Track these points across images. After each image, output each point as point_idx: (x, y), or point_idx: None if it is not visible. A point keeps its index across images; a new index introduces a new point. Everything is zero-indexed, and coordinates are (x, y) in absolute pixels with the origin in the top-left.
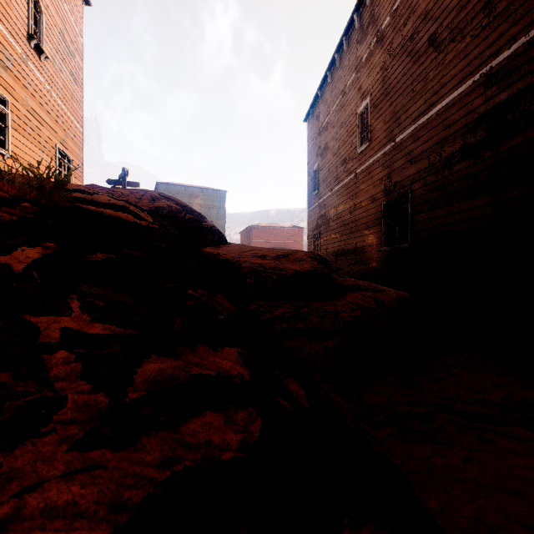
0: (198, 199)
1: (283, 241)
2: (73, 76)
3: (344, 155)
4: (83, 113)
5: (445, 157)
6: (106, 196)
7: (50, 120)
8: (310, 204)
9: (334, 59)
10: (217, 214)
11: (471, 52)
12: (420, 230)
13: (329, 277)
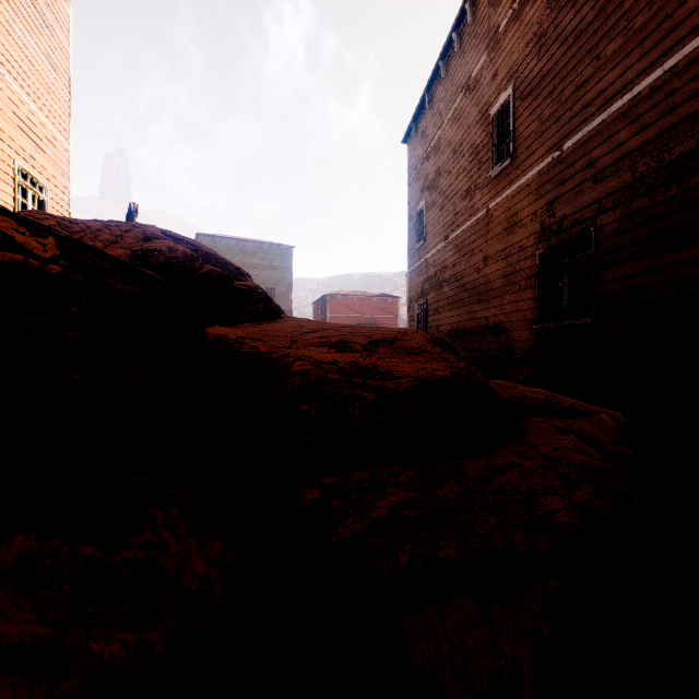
0: (255, 258)
1: (371, 315)
2: (49, 59)
3: (466, 184)
4: (71, 121)
5: (673, 161)
6: None
7: (2, 121)
8: (412, 261)
9: (450, 40)
10: (280, 277)
11: None
12: (613, 295)
13: (488, 390)
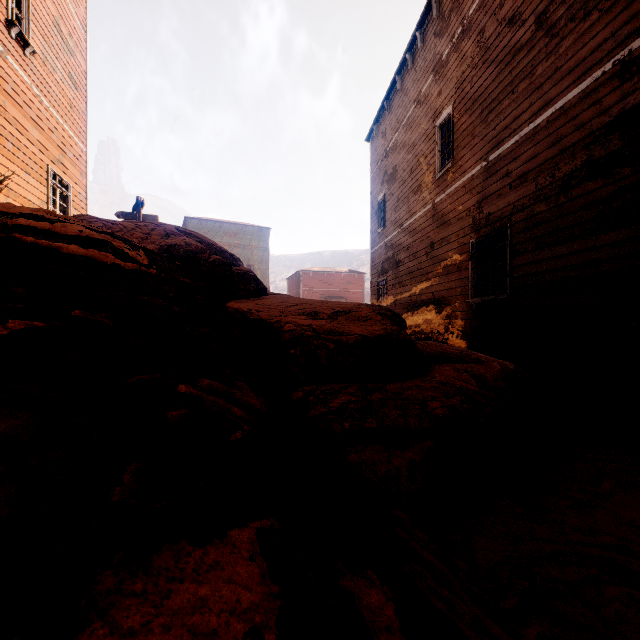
0: (236, 238)
1: (339, 289)
2: (72, 79)
3: (418, 181)
4: (87, 128)
5: (561, 177)
6: (77, 225)
7: (39, 134)
8: (374, 243)
9: (404, 60)
10: (259, 256)
11: (599, 32)
12: (523, 276)
13: (410, 344)
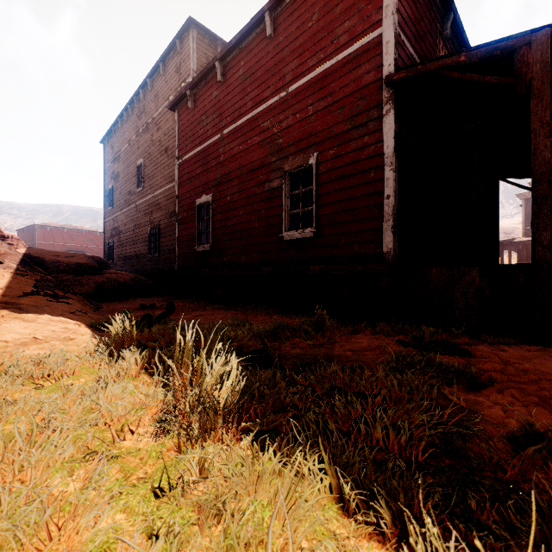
0: None
1: (81, 245)
2: None
3: (130, 188)
4: None
5: (170, 212)
6: None
7: None
8: (106, 216)
9: (123, 113)
10: None
11: None
12: (163, 247)
13: (96, 266)
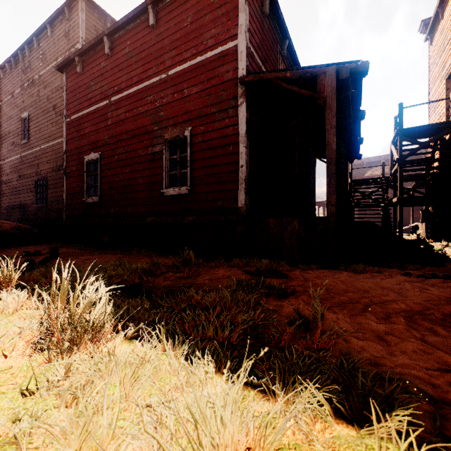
0: None
1: None
2: None
3: (13, 139)
4: None
5: (58, 166)
6: None
7: None
8: None
9: (5, 65)
10: None
11: None
12: (50, 198)
13: None
